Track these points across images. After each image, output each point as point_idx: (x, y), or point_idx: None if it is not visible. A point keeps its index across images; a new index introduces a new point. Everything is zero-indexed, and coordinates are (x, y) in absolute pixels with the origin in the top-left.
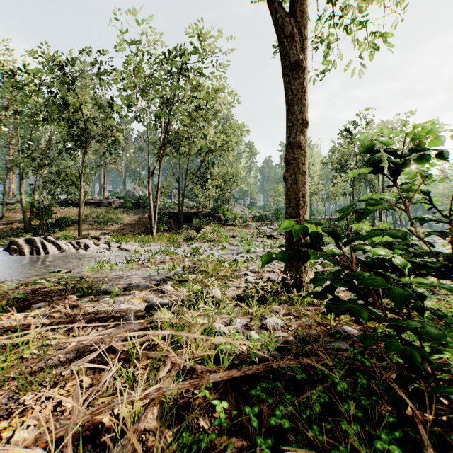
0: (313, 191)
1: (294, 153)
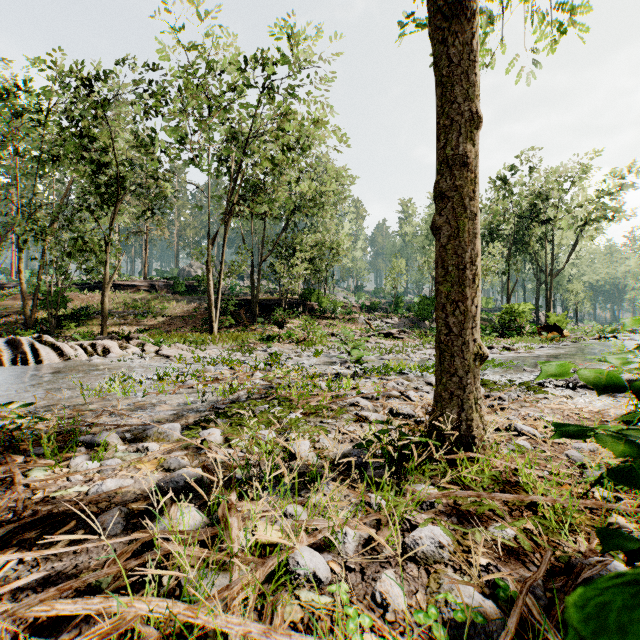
0: None
1: (455, 177)
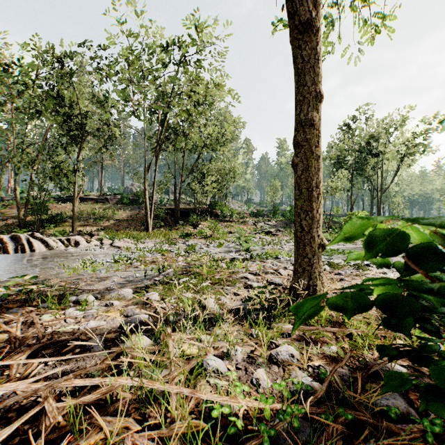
0: None
1: (306, 133)
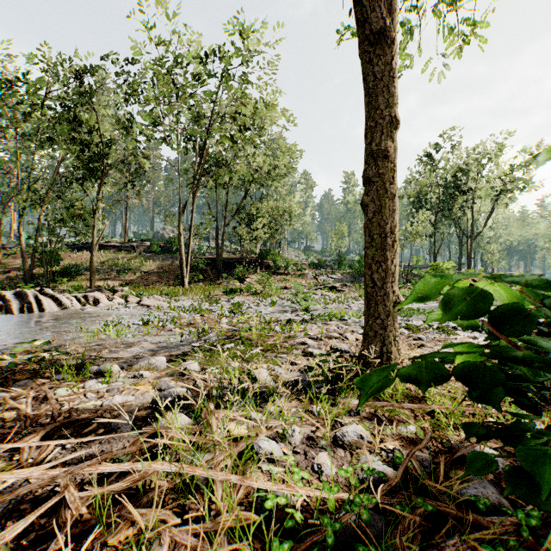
0: None
1: (379, 166)
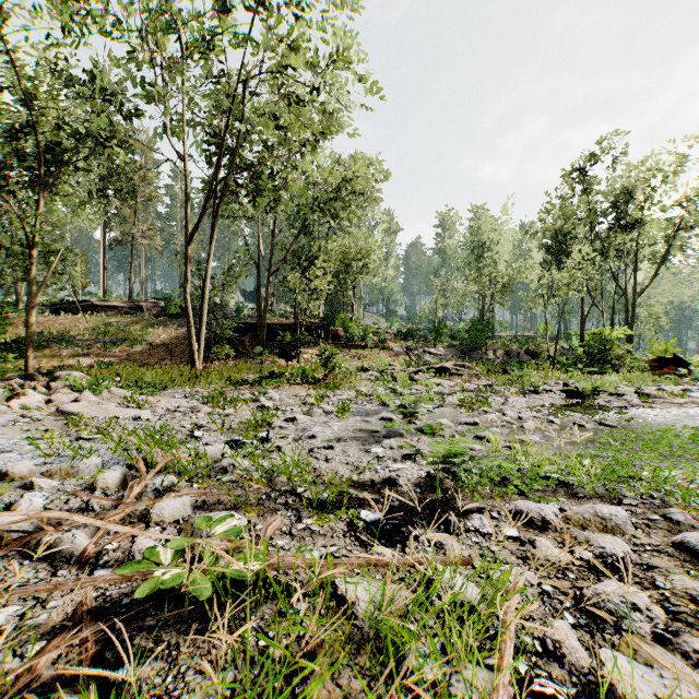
0: (506, 286)
1: None
